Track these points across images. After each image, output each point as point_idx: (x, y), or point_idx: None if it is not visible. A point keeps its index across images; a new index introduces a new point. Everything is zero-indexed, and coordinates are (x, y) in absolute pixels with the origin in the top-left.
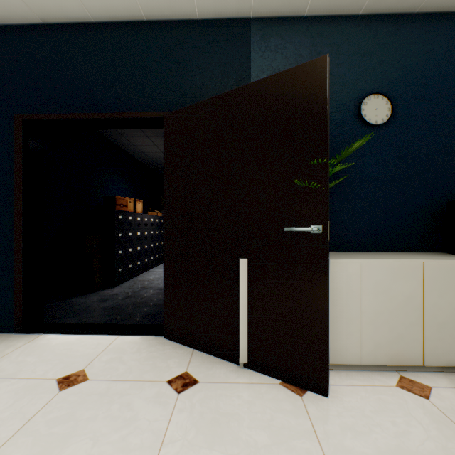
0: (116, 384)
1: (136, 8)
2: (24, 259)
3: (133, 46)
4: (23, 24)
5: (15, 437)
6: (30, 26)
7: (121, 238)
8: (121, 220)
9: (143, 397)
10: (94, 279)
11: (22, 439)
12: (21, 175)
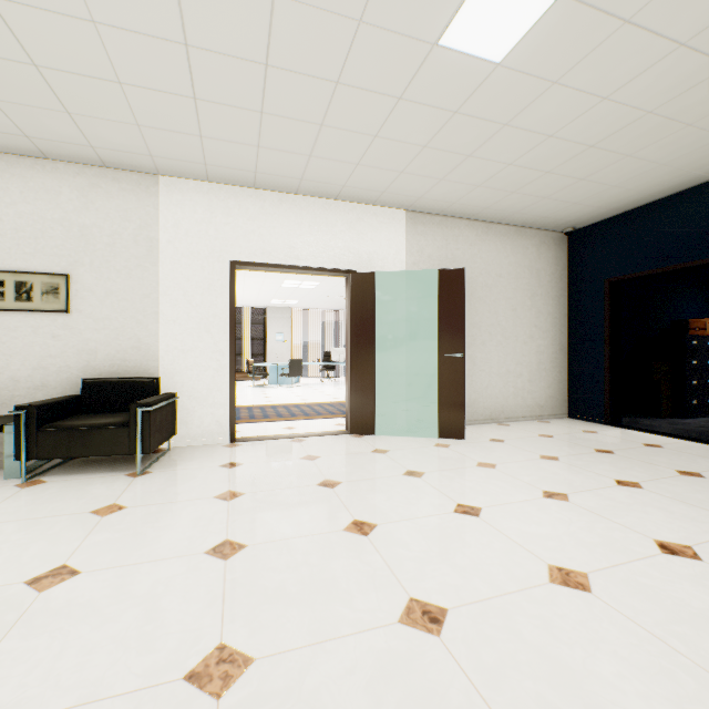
0: (684, 453)
1: (704, 178)
2: (609, 376)
3: (702, 203)
4: (608, 217)
5: (627, 449)
6: (613, 217)
7: (695, 366)
8: (694, 346)
9: (704, 460)
10: (660, 405)
11: (631, 450)
12: (607, 320)
